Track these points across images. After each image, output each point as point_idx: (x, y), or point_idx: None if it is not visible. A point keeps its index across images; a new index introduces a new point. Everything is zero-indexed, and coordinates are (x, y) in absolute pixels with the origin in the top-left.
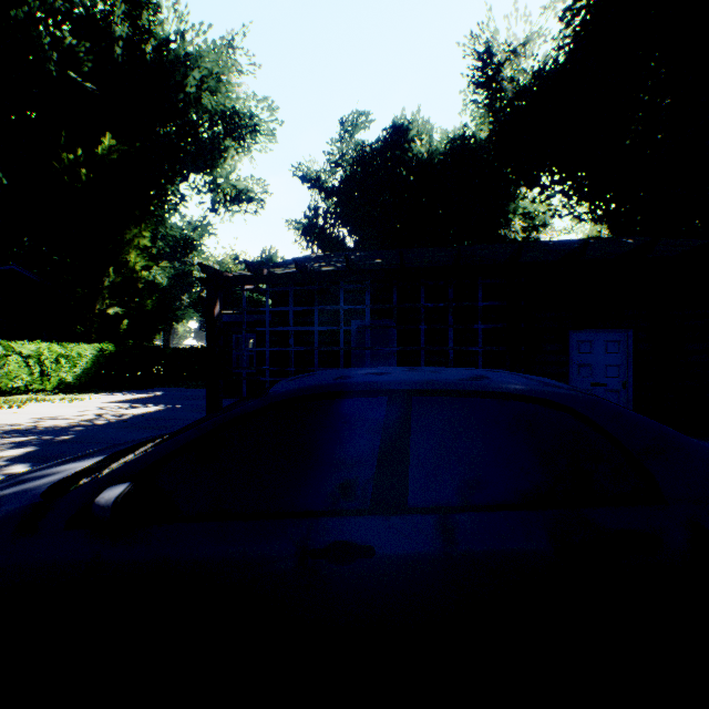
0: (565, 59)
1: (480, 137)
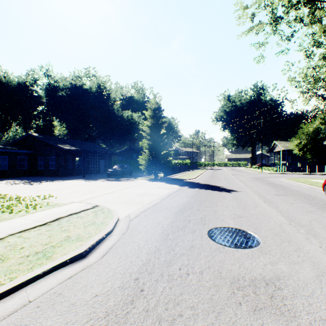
0: (70, 92)
1: (37, 92)
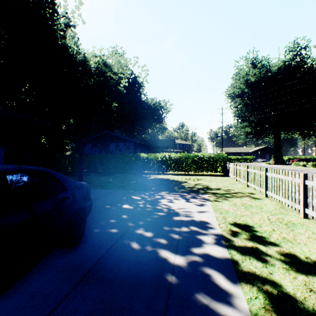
0: None
1: None
